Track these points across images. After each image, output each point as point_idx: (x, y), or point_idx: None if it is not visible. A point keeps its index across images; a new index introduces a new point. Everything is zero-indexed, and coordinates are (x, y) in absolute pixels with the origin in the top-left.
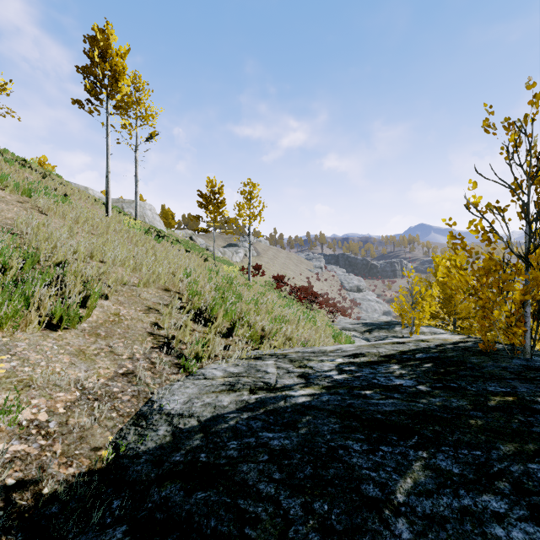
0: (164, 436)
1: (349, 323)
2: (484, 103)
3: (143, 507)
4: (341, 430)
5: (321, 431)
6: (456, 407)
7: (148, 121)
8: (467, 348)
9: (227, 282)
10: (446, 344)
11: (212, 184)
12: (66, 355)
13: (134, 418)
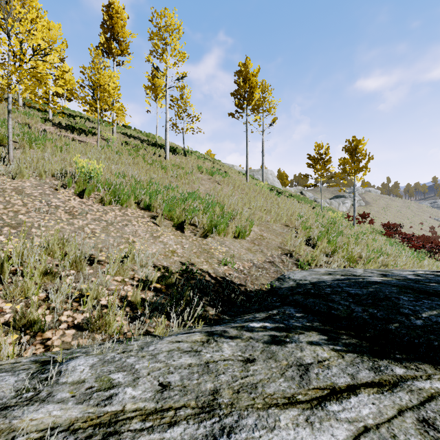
0: (292, 284)
1: None
2: None
3: (285, 301)
4: (397, 292)
5: (383, 291)
6: None
7: (270, 112)
8: None
9: (331, 222)
10: None
11: (319, 147)
12: (243, 249)
13: (276, 279)
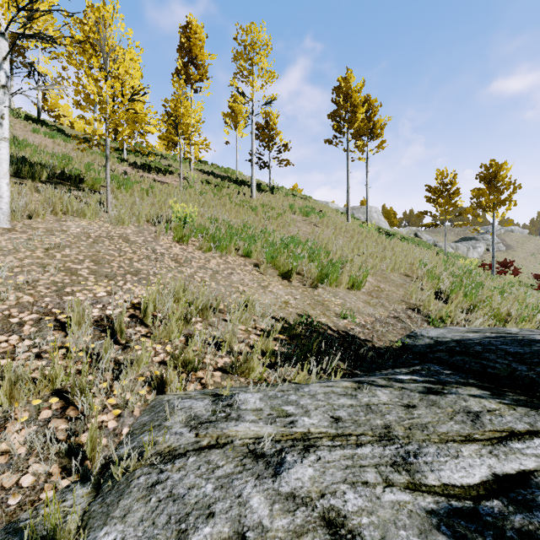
0: (429, 341)
1: None
2: None
3: (425, 359)
4: None
5: None
6: None
7: (376, 135)
8: None
9: (464, 272)
10: None
11: (442, 176)
12: (361, 302)
13: (406, 336)
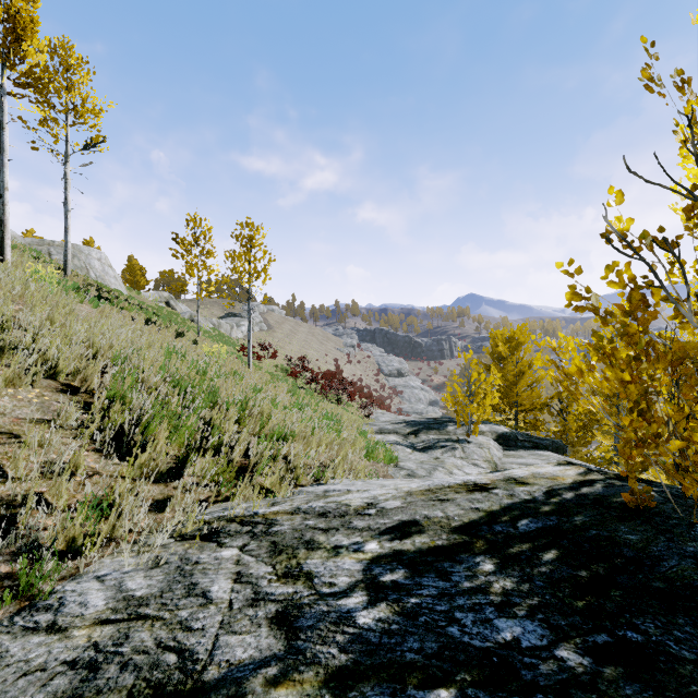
0: None
1: (389, 422)
2: (643, 37)
3: None
4: None
5: None
6: None
7: (86, 119)
8: (600, 501)
9: (198, 371)
10: (561, 490)
11: (194, 224)
12: None
13: None
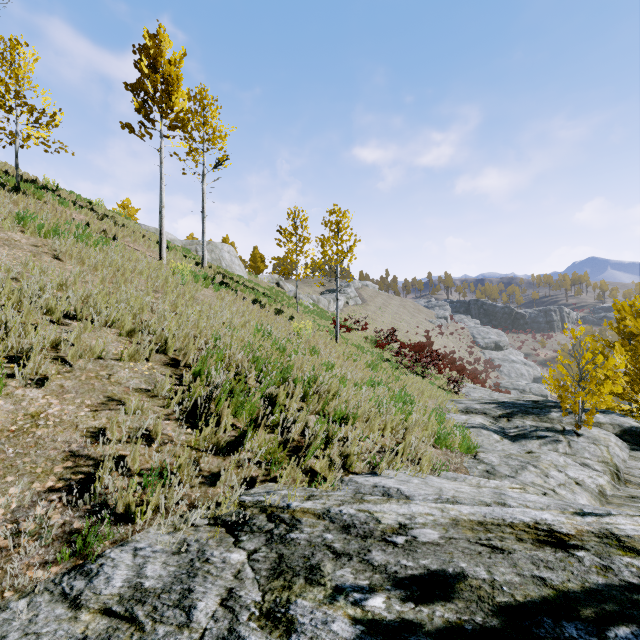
0: None
1: (477, 401)
2: None
3: None
4: None
5: None
6: None
7: (215, 144)
8: None
9: (278, 347)
10: None
11: (293, 216)
12: None
13: None
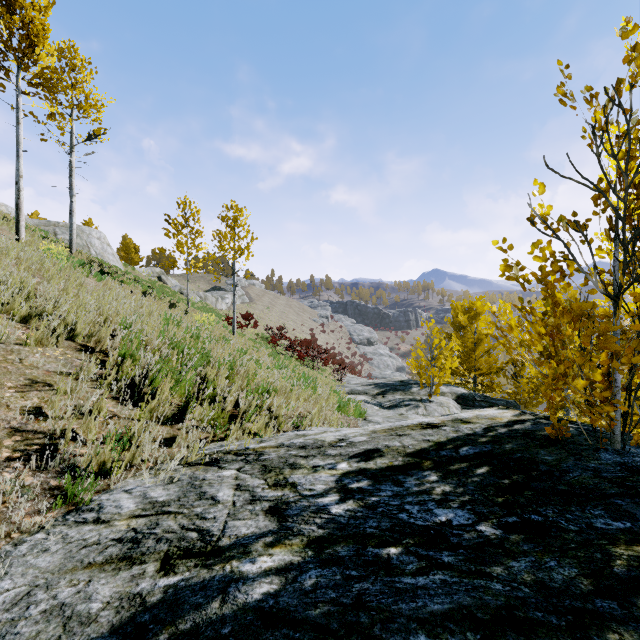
0: None
1: (359, 384)
2: (559, 61)
3: None
4: None
5: None
6: (564, 585)
7: (89, 114)
8: (528, 434)
9: (192, 336)
10: (497, 427)
11: (184, 206)
12: None
13: None
